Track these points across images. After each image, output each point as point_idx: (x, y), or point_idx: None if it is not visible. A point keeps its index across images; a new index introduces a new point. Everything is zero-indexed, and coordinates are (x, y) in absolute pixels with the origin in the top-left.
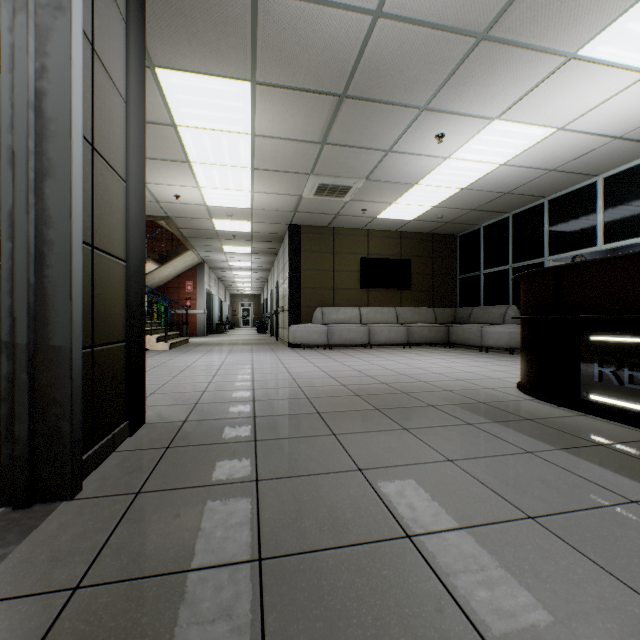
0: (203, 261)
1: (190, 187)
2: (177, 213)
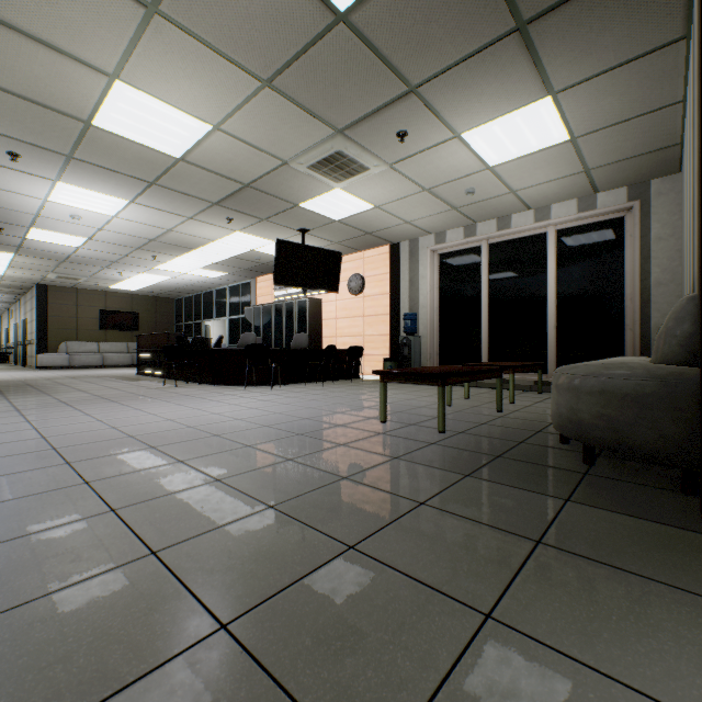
0: None
1: None
2: None
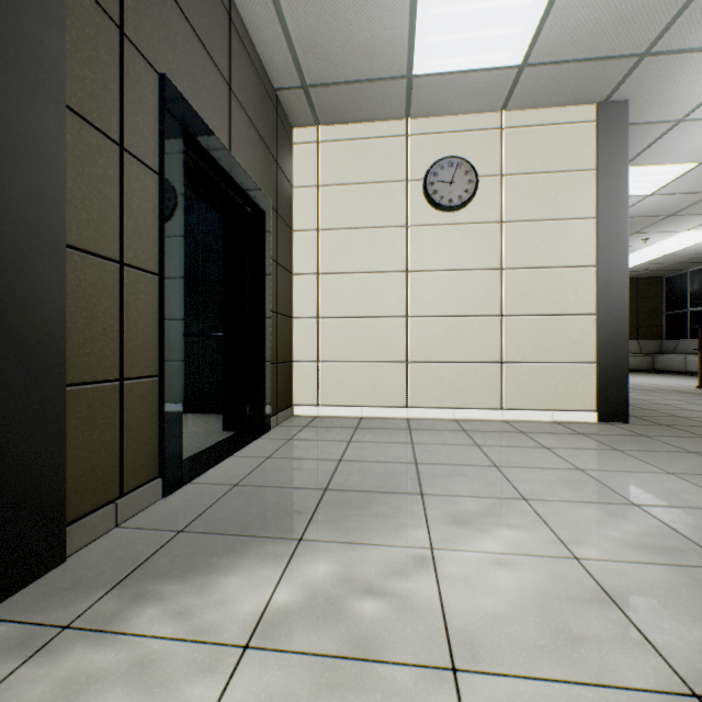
0: None
1: None
2: None
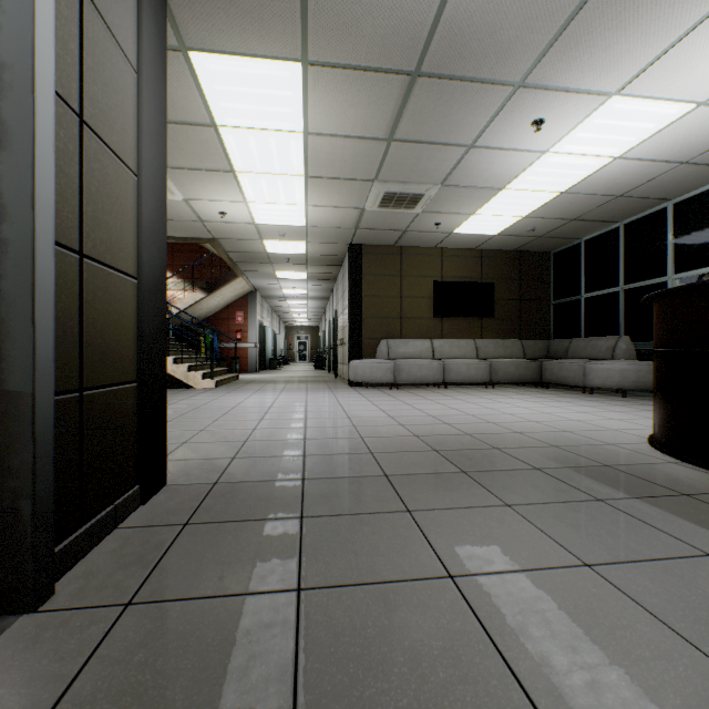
0: (254, 289)
1: (236, 202)
2: (224, 234)
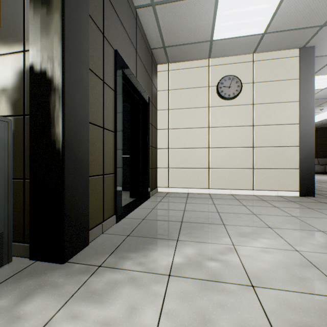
0: None
1: None
2: None
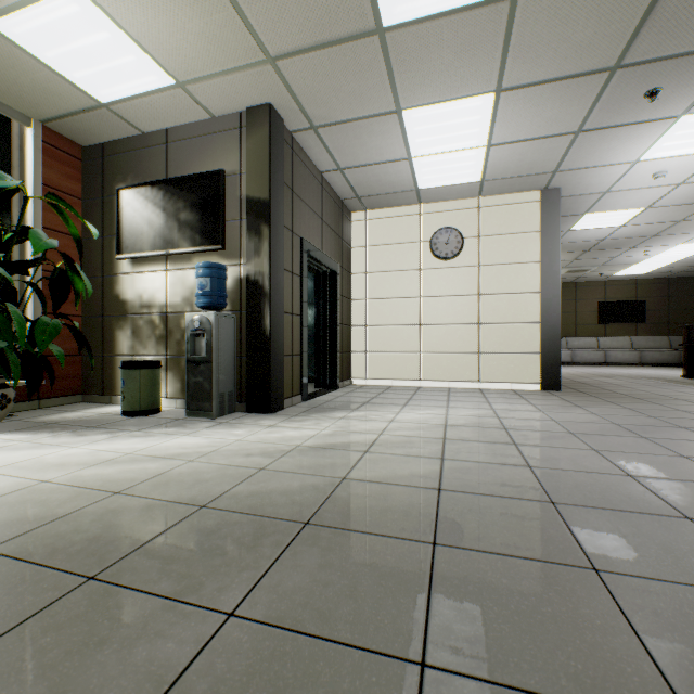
0: None
1: None
2: None
